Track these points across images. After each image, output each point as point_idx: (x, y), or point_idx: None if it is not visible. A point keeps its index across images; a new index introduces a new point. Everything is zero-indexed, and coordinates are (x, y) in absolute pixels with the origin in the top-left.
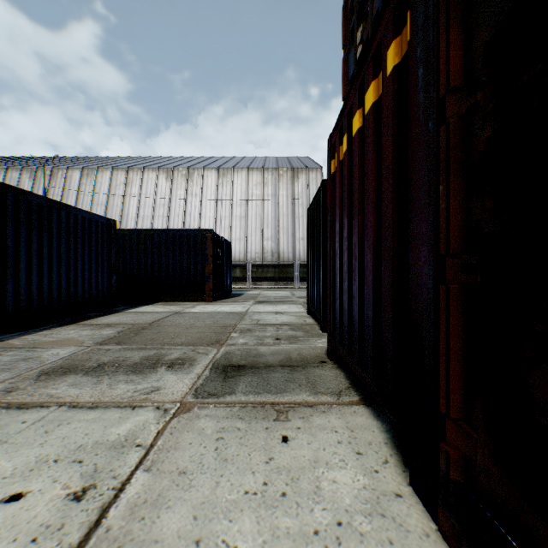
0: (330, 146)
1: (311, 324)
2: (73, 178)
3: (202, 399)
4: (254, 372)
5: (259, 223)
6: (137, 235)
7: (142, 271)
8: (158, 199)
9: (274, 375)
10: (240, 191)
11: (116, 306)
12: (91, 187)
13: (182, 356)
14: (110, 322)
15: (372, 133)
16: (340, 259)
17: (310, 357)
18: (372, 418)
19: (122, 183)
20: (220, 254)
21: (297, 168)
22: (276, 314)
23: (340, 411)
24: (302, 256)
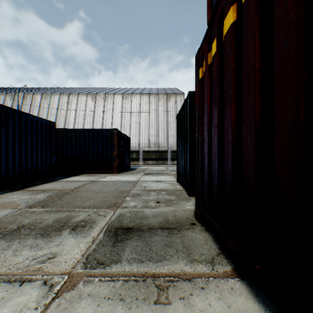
0: (198, 58)
1: (180, 189)
2: (36, 99)
3: (90, 269)
4: (139, 234)
5: (146, 126)
6: (70, 132)
7: (73, 154)
8: (87, 112)
9: (155, 238)
10: (135, 107)
11: (56, 176)
12: (47, 104)
13: (86, 218)
14: (46, 188)
15: (255, 12)
16: (208, 144)
17: (182, 219)
18: (251, 298)
19: (66, 102)
20: (122, 144)
21: (169, 93)
22: (157, 182)
23: (218, 287)
24: (172, 146)
